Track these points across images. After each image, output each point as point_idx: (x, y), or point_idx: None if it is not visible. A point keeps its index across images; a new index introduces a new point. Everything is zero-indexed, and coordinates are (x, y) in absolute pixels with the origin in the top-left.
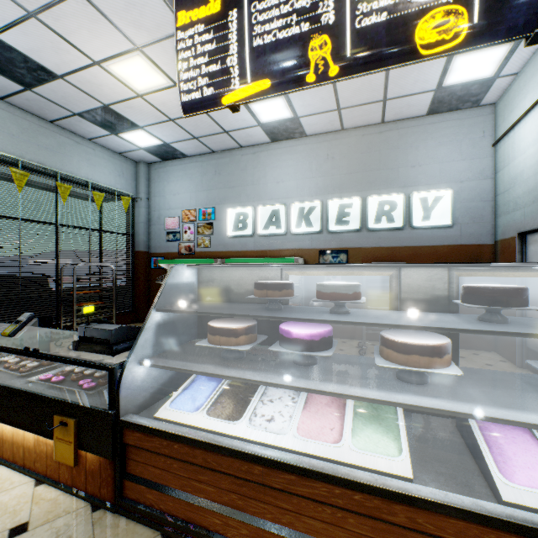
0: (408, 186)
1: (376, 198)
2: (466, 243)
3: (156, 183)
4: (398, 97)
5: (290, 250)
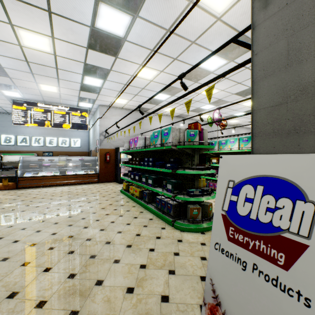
0: (70, 136)
1: (61, 138)
2: (84, 151)
3: None
4: None
5: (31, 151)
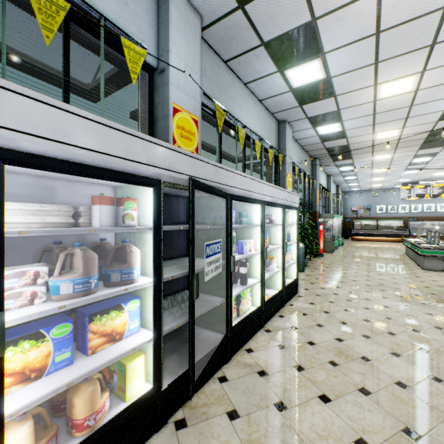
0: (435, 202)
1: (426, 204)
2: None
3: (347, 197)
4: None
5: (398, 217)
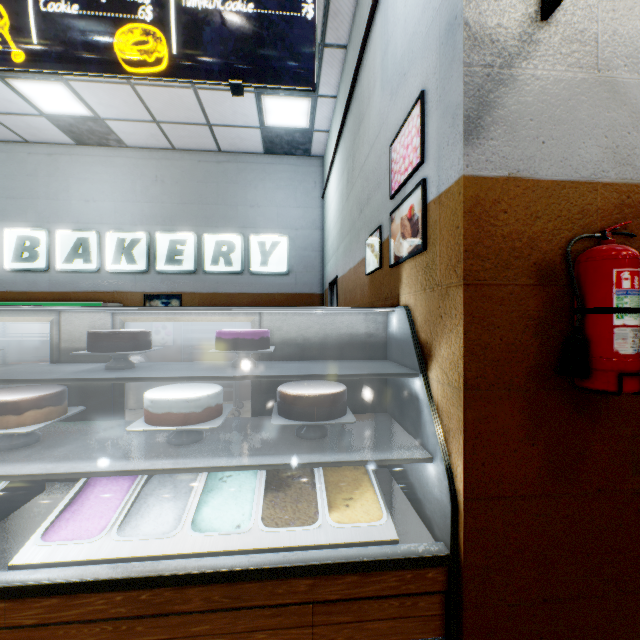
0: (248, 227)
1: (213, 237)
2: (301, 292)
3: None
4: (224, 125)
5: (105, 293)
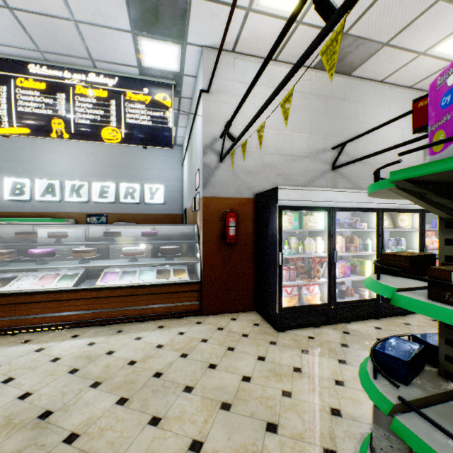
0: (143, 180)
1: (125, 184)
2: (171, 213)
3: None
4: None
5: (64, 213)
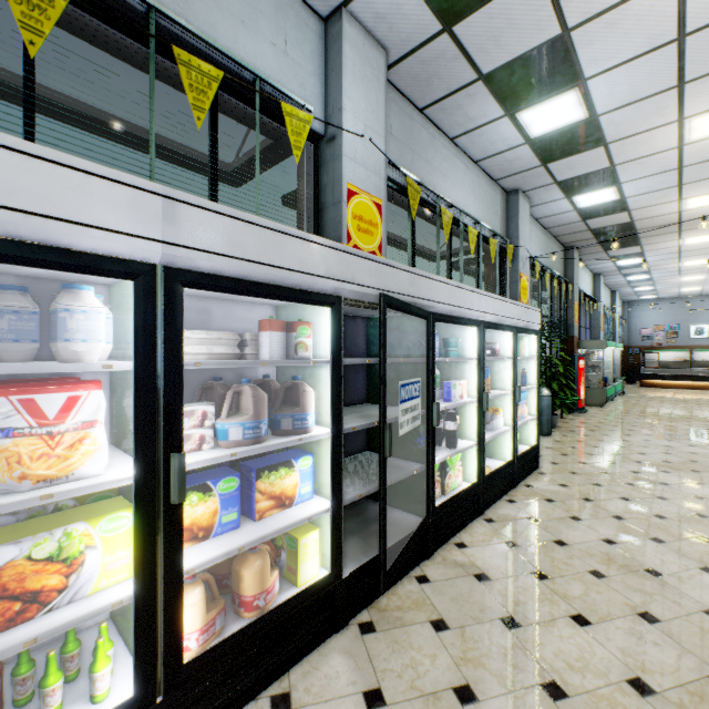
0: None
1: None
2: None
3: (633, 311)
4: None
5: None
